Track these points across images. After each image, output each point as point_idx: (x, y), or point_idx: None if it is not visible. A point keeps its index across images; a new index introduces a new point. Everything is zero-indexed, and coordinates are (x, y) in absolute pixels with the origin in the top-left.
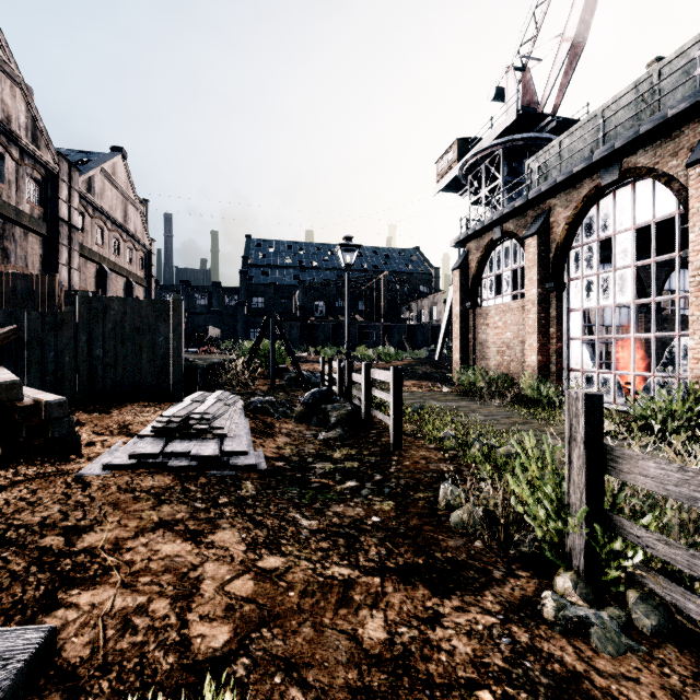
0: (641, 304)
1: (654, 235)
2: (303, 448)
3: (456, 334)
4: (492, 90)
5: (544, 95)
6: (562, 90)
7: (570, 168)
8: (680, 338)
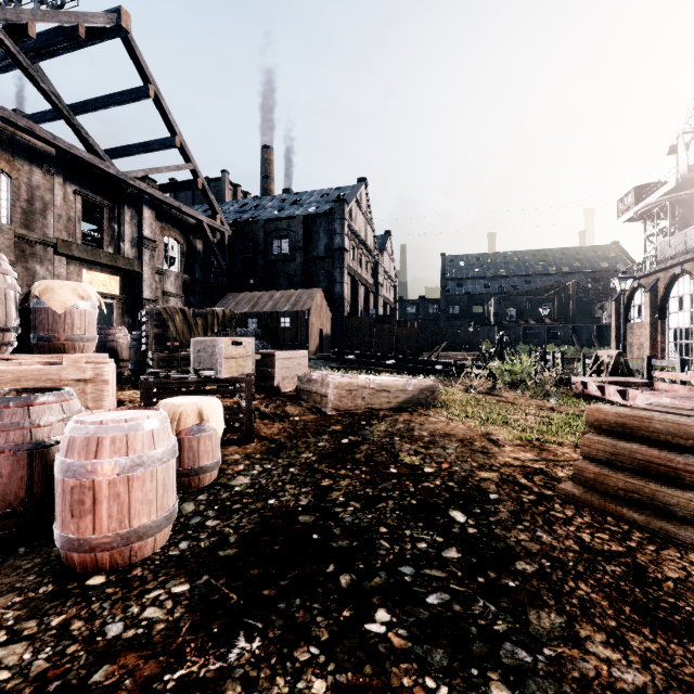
0: None
1: None
2: None
3: (613, 338)
4: (666, 148)
5: None
6: None
7: (659, 266)
8: None
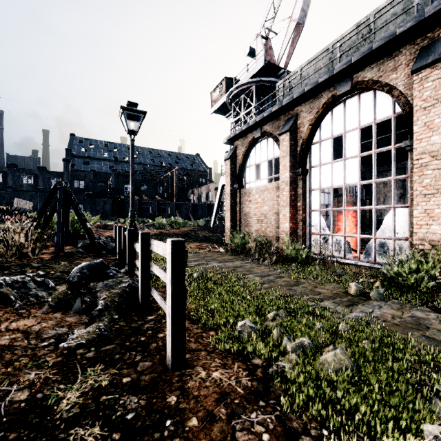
0: (335, 191)
1: (375, 133)
2: (4, 392)
3: (228, 207)
4: (247, 48)
5: (279, 55)
6: (290, 54)
7: (316, 80)
8: (395, 209)
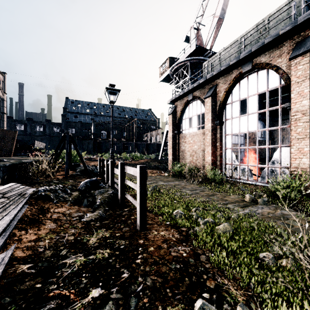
0: (246, 135)
1: (268, 97)
2: (63, 236)
3: (170, 146)
4: (184, 36)
5: (206, 40)
6: (214, 39)
7: (228, 62)
8: (281, 148)
